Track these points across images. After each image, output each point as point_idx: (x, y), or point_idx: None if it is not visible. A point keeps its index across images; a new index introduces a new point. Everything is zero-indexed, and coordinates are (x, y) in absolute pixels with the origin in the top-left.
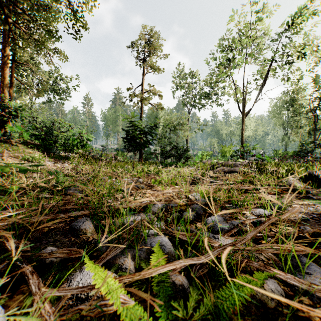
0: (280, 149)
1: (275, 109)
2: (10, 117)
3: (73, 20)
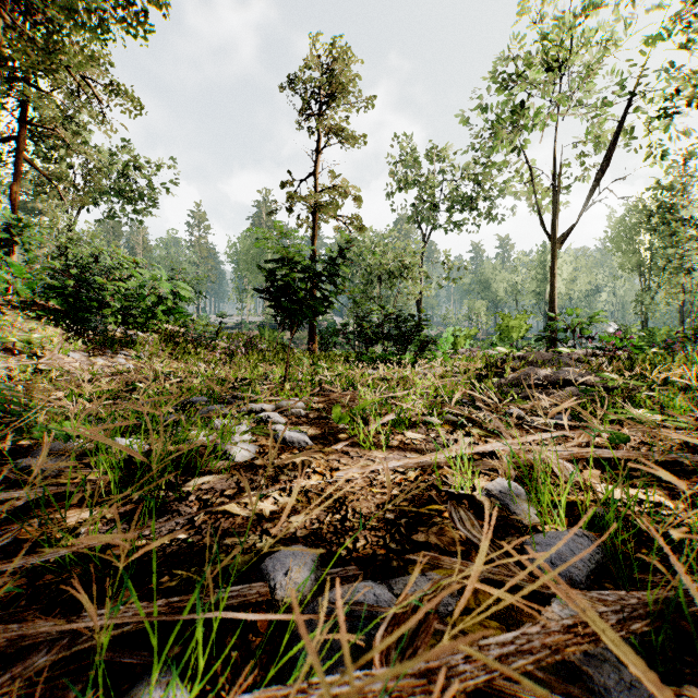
0: (634, 324)
1: (620, 232)
2: None
3: None
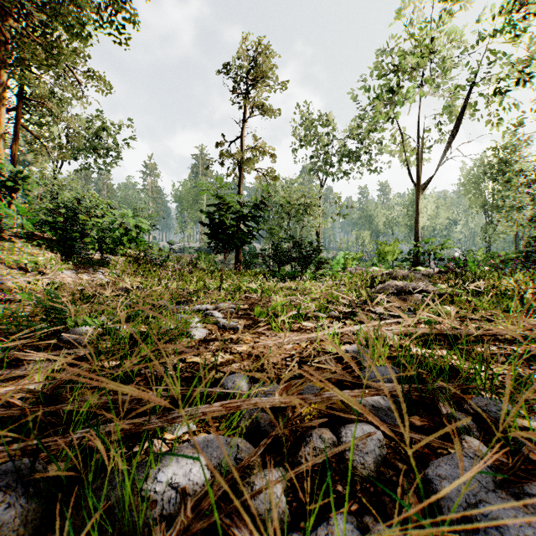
0: (479, 249)
1: (470, 180)
2: (4, 191)
3: (109, 5)
